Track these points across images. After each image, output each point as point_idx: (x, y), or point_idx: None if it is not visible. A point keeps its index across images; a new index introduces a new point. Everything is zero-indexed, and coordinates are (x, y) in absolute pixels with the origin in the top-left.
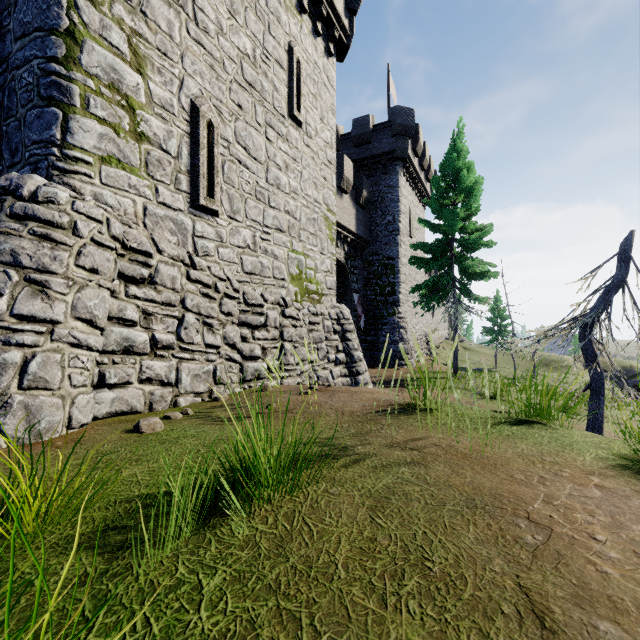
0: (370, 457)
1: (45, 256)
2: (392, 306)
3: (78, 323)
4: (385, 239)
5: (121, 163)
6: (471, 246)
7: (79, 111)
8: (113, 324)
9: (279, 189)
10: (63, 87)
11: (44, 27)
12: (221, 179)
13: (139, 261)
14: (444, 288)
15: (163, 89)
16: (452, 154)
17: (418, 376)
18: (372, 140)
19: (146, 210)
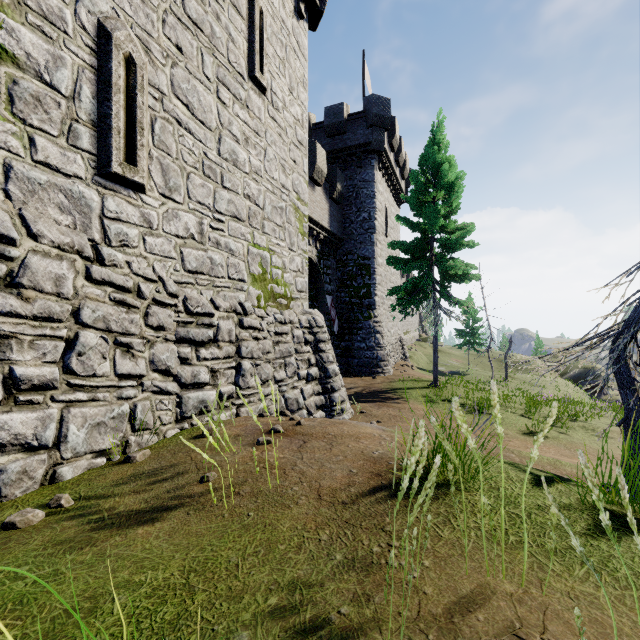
0: None
1: None
2: (367, 309)
3: None
4: (360, 237)
5: None
6: (452, 246)
7: None
8: None
9: (236, 166)
10: None
11: None
12: (149, 141)
13: None
14: (424, 291)
15: None
16: (432, 147)
17: (397, 386)
18: (346, 130)
19: (10, 170)
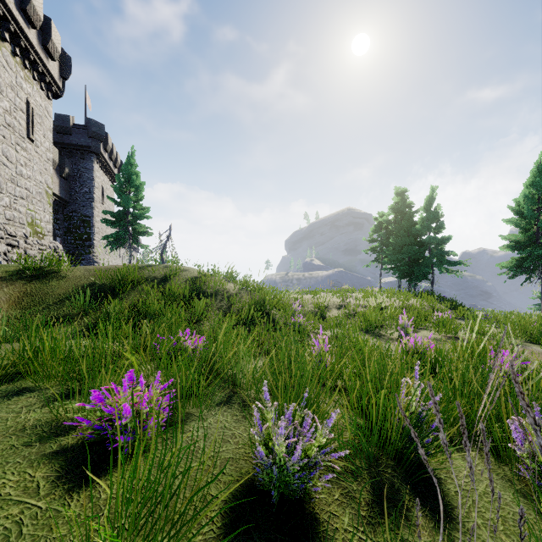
0: None
1: None
2: (89, 248)
3: None
4: (83, 203)
5: None
6: (139, 217)
7: None
8: None
9: (22, 177)
10: None
11: None
12: None
13: None
14: (123, 238)
15: None
16: (128, 165)
17: None
18: (72, 133)
19: None
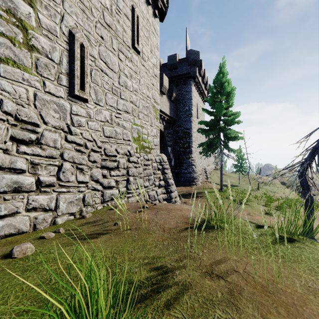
0: (187, 289)
1: None
2: (188, 154)
3: None
4: (184, 119)
5: (16, 64)
6: (229, 123)
7: None
8: (5, 172)
9: (126, 88)
10: None
11: None
12: (90, 80)
13: (28, 129)
14: (215, 145)
15: (49, 19)
16: (219, 75)
17: (202, 191)
18: (178, 67)
19: (36, 96)
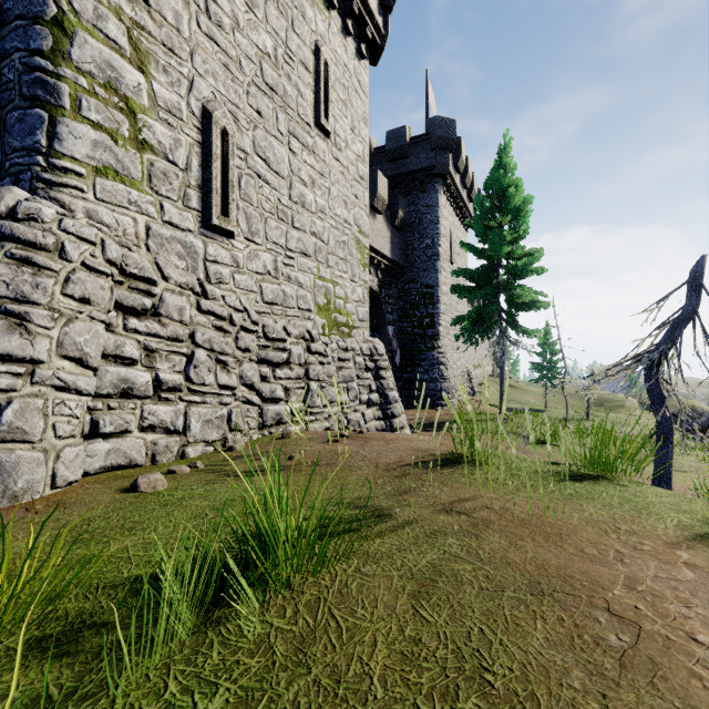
0: (410, 524)
1: (25, 283)
2: (431, 340)
3: (65, 362)
4: (423, 265)
5: (119, 175)
6: (519, 273)
7: (69, 114)
8: (109, 363)
9: (304, 208)
10: (49, 85)
11: (27, 15)
12: (237, 195)
13: (140, 289)
14: (489, 320)
15: (169, 91)
16: (498, 170)
17: None
18: (409, 154)
19: (149, 230)
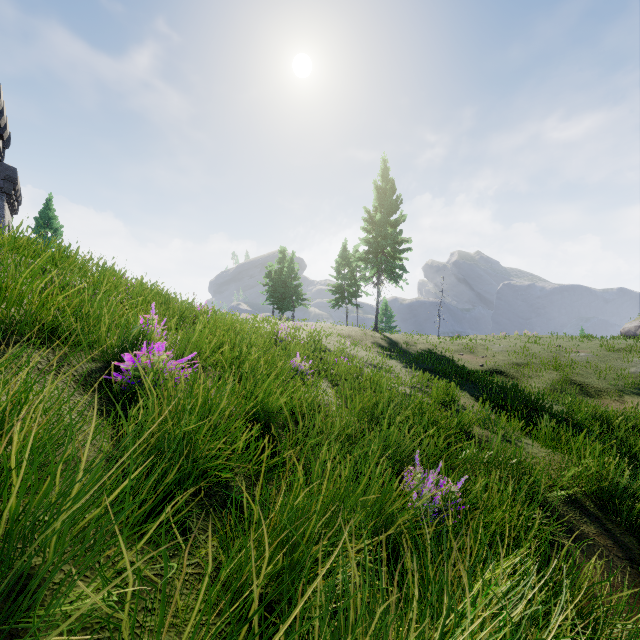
0: None
1: None
2: None
3: None
4: None
5: None
6: None
7: None
8: None
9: None
10: None
11: None
12: None
13: None
14: None
15: None
16: (47, 210)
17: None
18: None
19: None
